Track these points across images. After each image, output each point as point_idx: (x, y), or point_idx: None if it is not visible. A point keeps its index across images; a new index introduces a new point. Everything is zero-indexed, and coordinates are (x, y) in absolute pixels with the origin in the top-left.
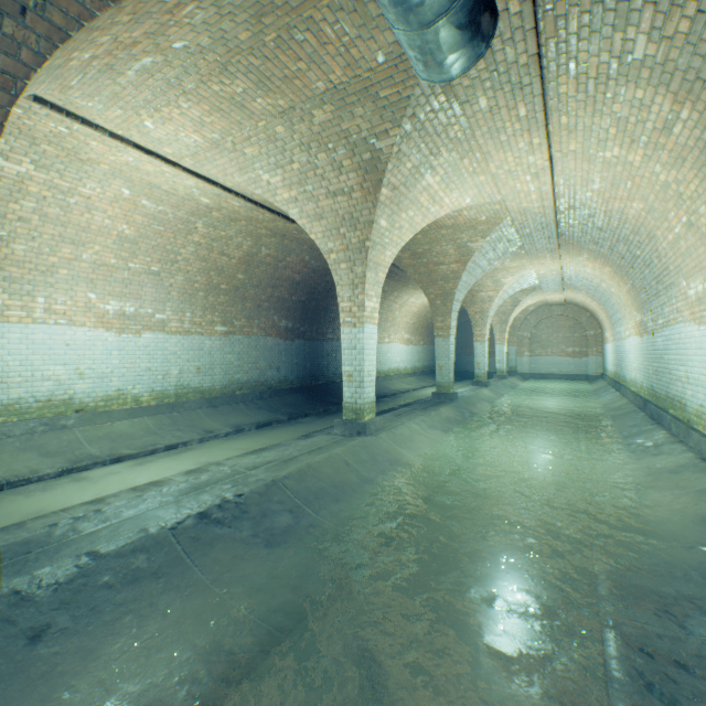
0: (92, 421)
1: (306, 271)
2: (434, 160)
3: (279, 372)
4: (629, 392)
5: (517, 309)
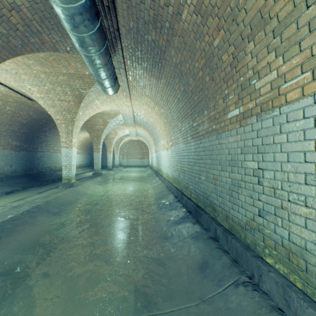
0: None
1: (30, 119)
2: (99, 97)
3: (12, 167)
4: (153, 169)
5: (123, 141)
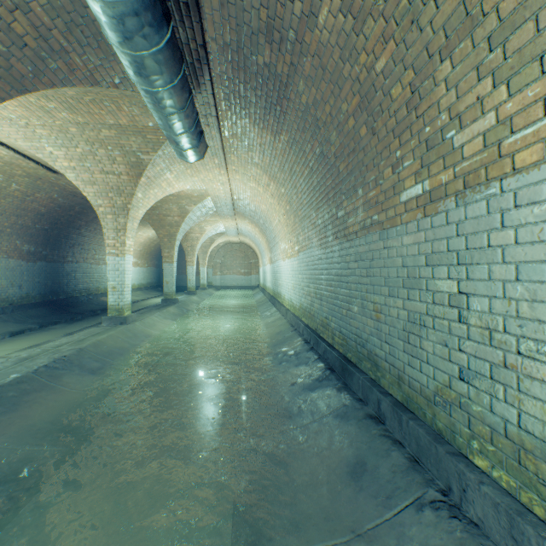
0: None
1: (52, 206)
2: (172, 168)
3: (22, 289)
4: (267, 293)
5: (214, 245)
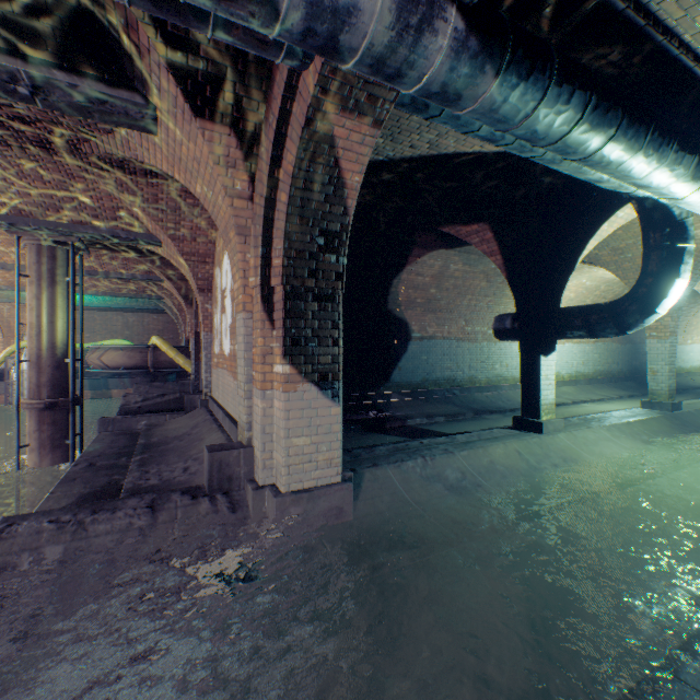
0: None
1: None
2: None
3: (617, 366)
4: None
5: None
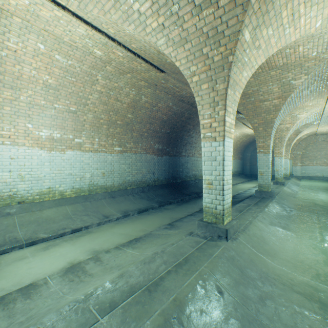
0: (29, 209)
1: (169, 114)
2: None
3: (154, 175)
4: None
5: (297, 137)
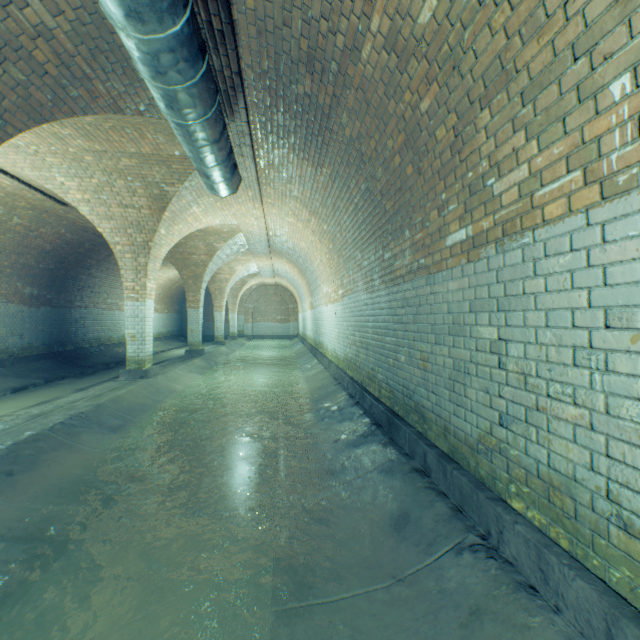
0: None
1: (59, 242)
2: (200, 201)
3: (23, 339)
4: (307, 343)
5: (245, 287)
